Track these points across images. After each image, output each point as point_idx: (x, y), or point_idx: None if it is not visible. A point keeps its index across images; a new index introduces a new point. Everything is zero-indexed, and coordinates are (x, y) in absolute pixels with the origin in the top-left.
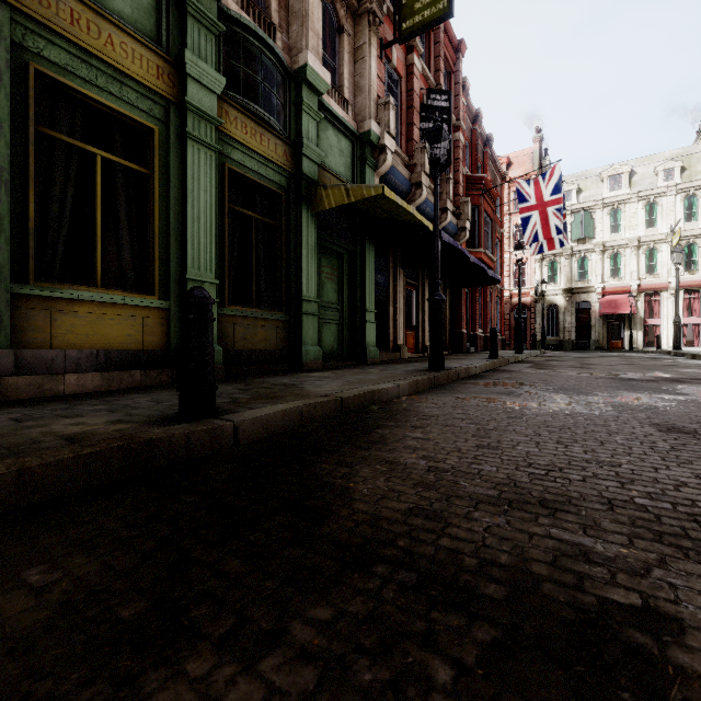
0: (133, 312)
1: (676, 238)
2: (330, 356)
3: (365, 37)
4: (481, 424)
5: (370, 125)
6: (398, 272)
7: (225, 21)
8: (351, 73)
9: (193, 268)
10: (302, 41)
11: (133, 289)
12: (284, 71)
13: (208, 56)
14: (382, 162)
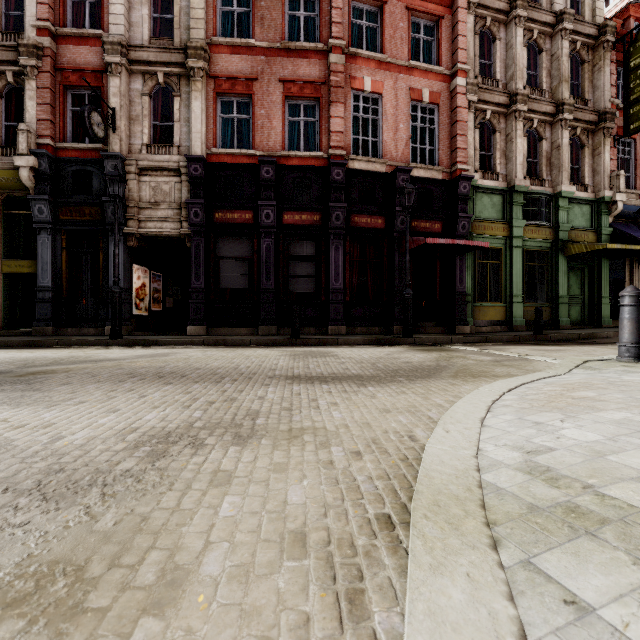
0: (496, 308)
1: None
2: (575, 323)
3: (600, 143)
4: None
5: (604, 194)
6: (633, 267)
7: (524, 195)
8: (590, 165)
9: (514, 292)
10: (559, 178)
11: (494, 300)
12: (549, 196)
13: (519, 215)
14: (614, 210)
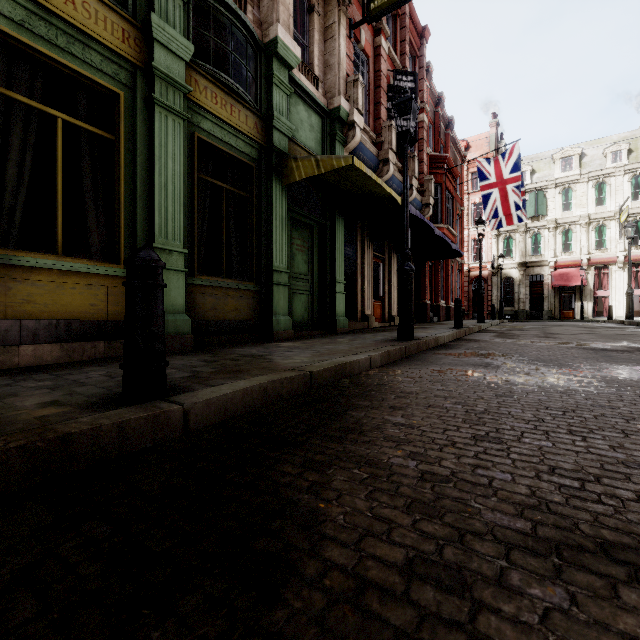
0: (96, 281)
1: (624, 215)
2: (300, 326)
3: (334, 17)
4: (468, 404)
5: (340, 101)
6: (366, 245)
7: None
8: (321, 52)
9: (160, 237)
10: (273, 14)
11: (98, 258)
12: (255, 44)
13: (176, 22)
14: (351, 138)
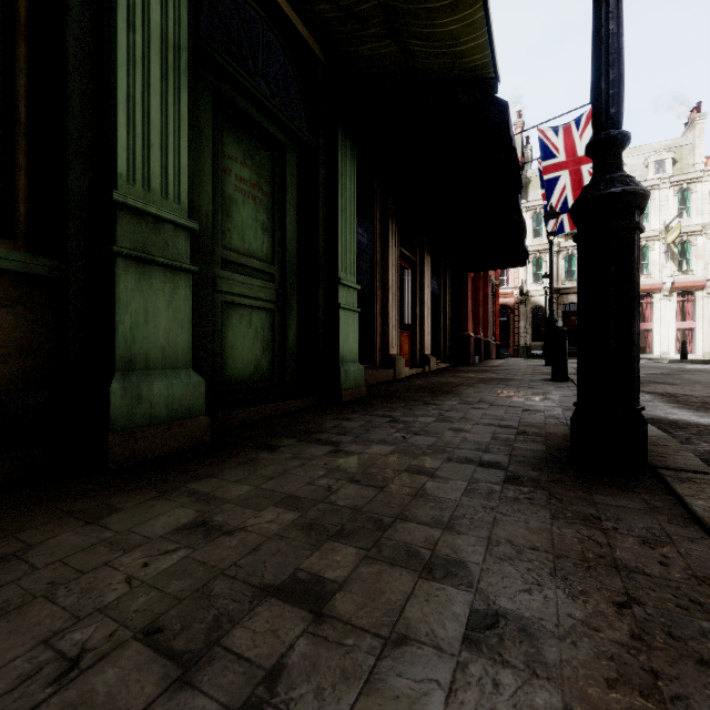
0: None
1: (673, 233)
2: (249, 389)
3: None
4: None
5: None
6: (389, 229)
7: None
8: None
9: None
10: None
11: None
12: None
13: None
14: None
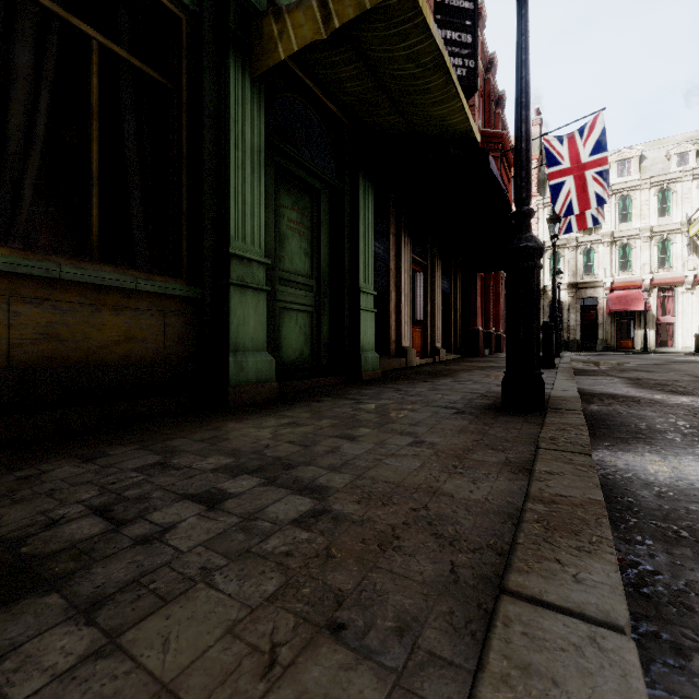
0: None
1: (695, 226)
2: (296, 369)
3: None
4: None
5: None
6: (402, 241)
7: None
8: None
9: None
10: None
11: None
12: None
13: None
14: None
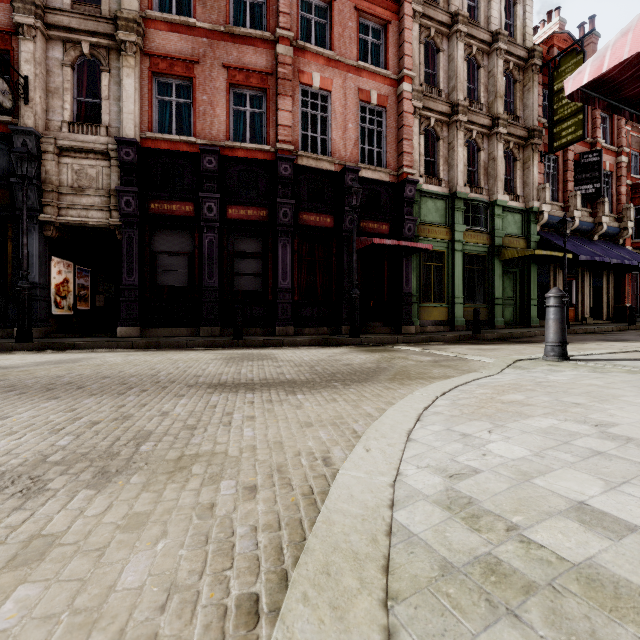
0: (440, 309)
1: None
2: (508, 323)
3: (529, 158)
4: None
5: (532, 204)
6: (557, 272)
7: (464, 201)
8: (521, 177)
9: (456, 293)
10: (495, 188)
11: (437, 301)
12: (486, 204)
13: (460, 220)
14: (541, 219)
